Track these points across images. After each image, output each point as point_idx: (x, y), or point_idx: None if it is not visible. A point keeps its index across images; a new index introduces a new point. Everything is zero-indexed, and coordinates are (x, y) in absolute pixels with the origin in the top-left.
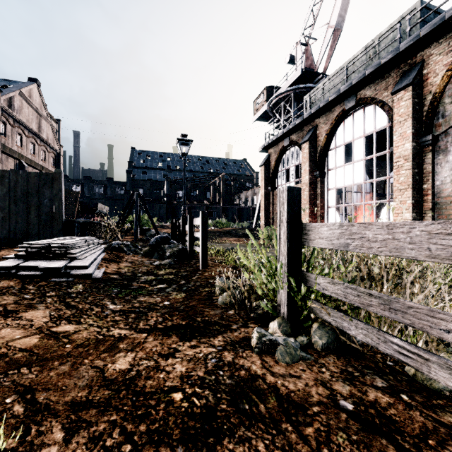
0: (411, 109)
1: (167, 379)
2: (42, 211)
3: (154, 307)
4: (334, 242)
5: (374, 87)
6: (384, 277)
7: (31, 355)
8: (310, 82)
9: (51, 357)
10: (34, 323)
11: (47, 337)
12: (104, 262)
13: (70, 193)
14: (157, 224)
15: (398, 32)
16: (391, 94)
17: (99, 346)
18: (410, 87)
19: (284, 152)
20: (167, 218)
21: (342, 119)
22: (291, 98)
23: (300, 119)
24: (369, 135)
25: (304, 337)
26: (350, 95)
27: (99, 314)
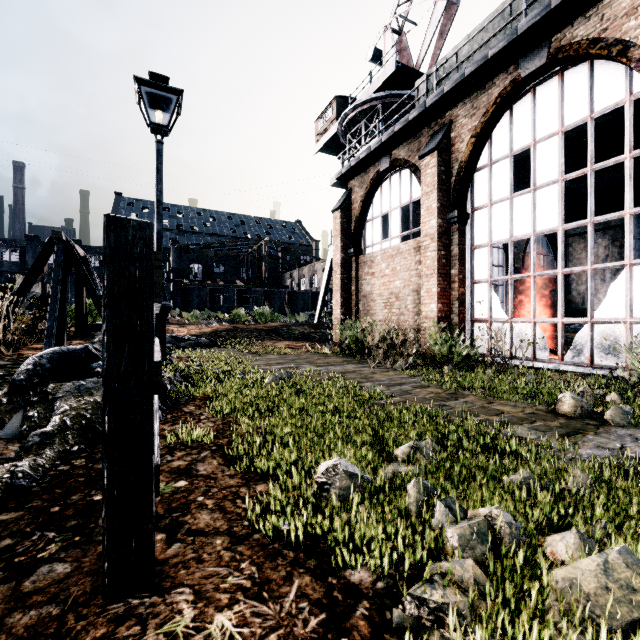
0: None
1: None
2: None
3: None
4: None
5: (598, 16)
6: None
7: None
8: (407, 90)
9: None
10: None
11: None
12: None
13: None
14: None
15: None
16: None
17: None
18: None
19: (378, 183)
20: (174, 307)
21: (509, 102)
22: (377, 113)
23: (418, 109)
24: (525, 160)
25: None
26: (534, 45)
27: None
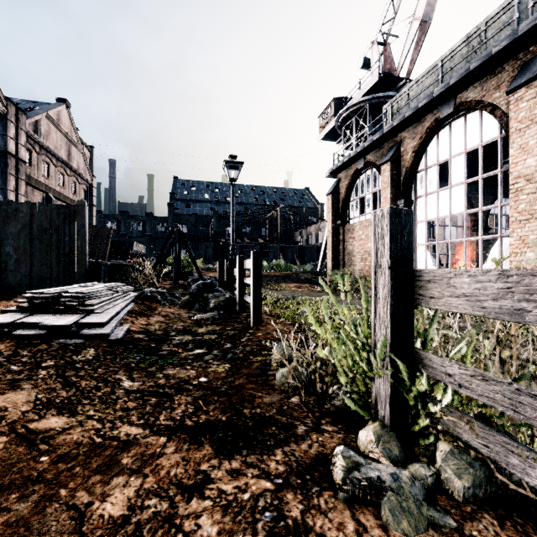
0: (536, 112)
1: None
2: (62, 251)
3: (184, 386)
4: (486, 305)
5: (481, 87)
6: None
7: None
8: (389, 90)
9: (9, 484)
10: (8, 415)
11: (17, 442)
12: (131, 316)
13: (102, 231)
14: (203, 267)
15: (516, 11)
16: (506, 93)
17: (92, 459)
18: (535, 82)
19: (357, 176)
20: (215, 259)
21: (436, 131)
22: (365, 111)
23: (379, 134)
24: (469, 152)
25: (425, 468)
26: (447, 99)
27: (106, 397)
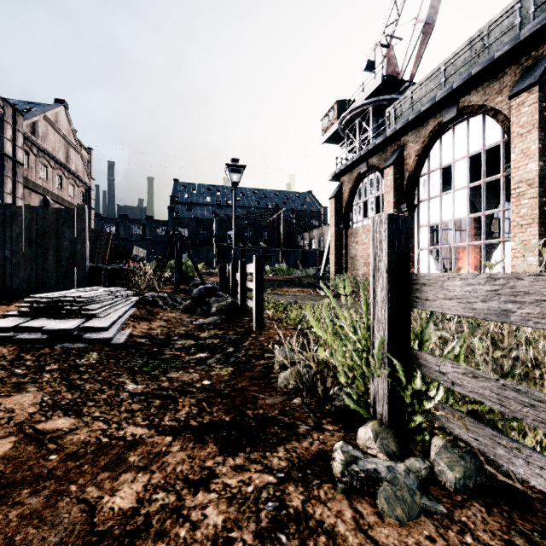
0: (537, 117)
1: (190, 543)
2: (62, 256)
3: (188, 389)
4: (476, 306)
5: (483, 91)
6: None
7: None
8: (393, 93)
9: (20, 480)
10: (15, 416)
11: (26, 441)
12: (132, 320)
13: (101, 234)
14: (204, 271)
15: (518, 16)
16: (508, 98)
17: (100, 457)
18: (536, 87)
19: (360, 180)
20: (216, 264)
21: (439, 134)
22: (368, 113)
23: (382, 137)
24: (472, 156)
25: (419, 461)
26: (450, 103)
27: (110, 400)
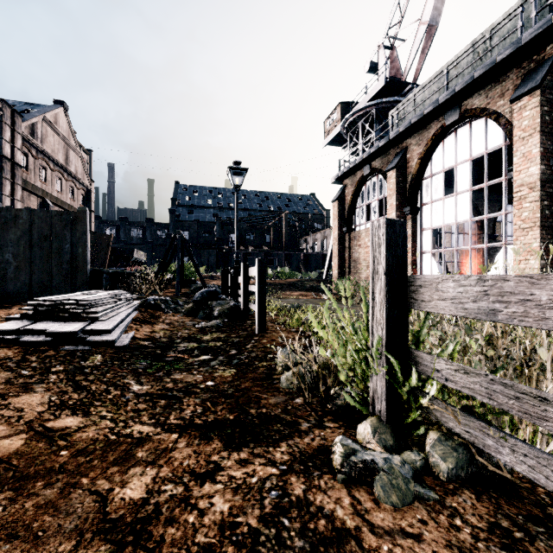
0: (538, 121)
1: (198, 528)
2: (63, 259)
3: (192, 390)
4: (467, 306)
5: (485, 95)
6: (547, 361)
7: (6, 470)
8: (396, 95)
9: (34, 473)
10: (25, 415)
11: (37, 438)
12: (135, 323)
13: (101, 237)
14: (206, 275)
15: (520, 19)
16: (510, 101)
17: (109, 453)
18: (537, 91)
19: (363, 183)
20: (218, 267)
21: (441, 137)
22: (371, 116)
23: (385, 140)
24: (475, 159)
25: (415, 454)
26: (452, 107)
27: (116, 400)
